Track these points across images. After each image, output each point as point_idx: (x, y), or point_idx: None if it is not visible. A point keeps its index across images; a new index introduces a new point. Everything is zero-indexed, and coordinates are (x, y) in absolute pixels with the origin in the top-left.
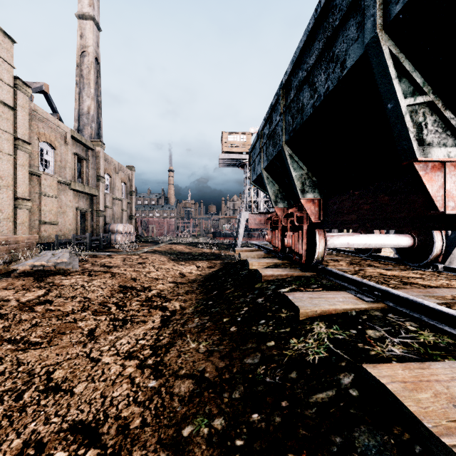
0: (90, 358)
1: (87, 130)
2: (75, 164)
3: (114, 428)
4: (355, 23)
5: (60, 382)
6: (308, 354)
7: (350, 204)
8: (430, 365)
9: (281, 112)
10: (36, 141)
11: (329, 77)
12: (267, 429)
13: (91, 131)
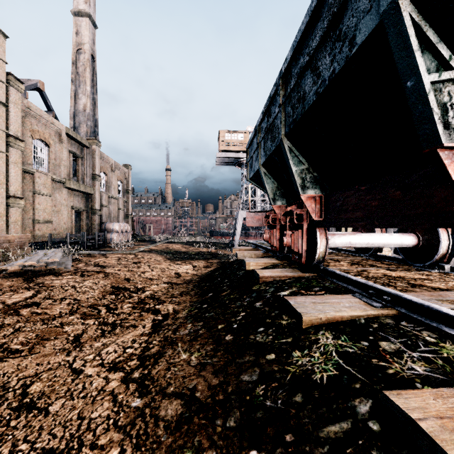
0: (72, 369)
1: (83, 128)
2: (70, 163)
3: None
4: None
5: (35, 397)
6: (314, 371)
7: (356, 201)
8: None
9: (280, 103)
10: (30, 138)
11: (335, 58)
12: None
13: (87, 129)
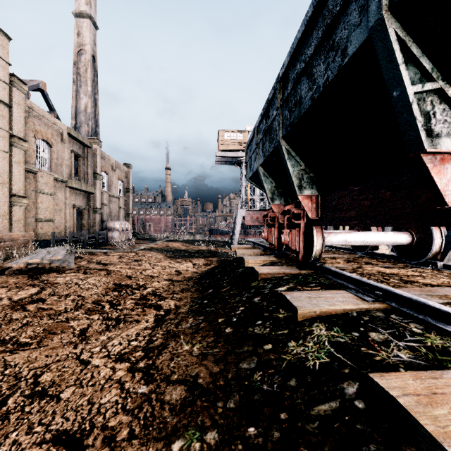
0: (80, 360)
1: (85, 128)
2: (72, 162)
3: (100, 440)
4: (357, 7)
5: (47, 386)
6: (307, 359)
7: (350, 200)
8: (443, 373)
9: (277, 106)
10: (32, 138)
11: (329, 66)
12: (265, 446)
13: (88, 129)
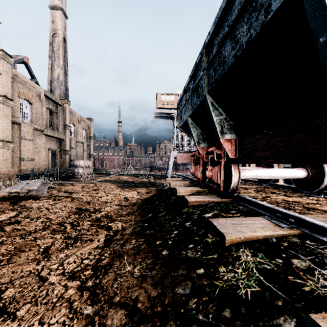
0: (40, 277)
1: (57, 91)
2: (48, 116)
3: None
4: None
5: (7, 302)
6: (239, 287)
7: (265, 142)
8: None
9: (204, 67)
10: (17, 98)
11: (252, 26)
12: None
13: (60, 92)
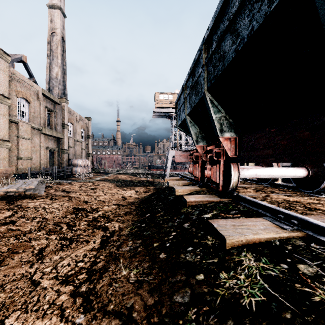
0: (32, 281)
1: (56, 90)
2: (46, 115)
3: None
4: None
5: None
6: (242, 296)
7: (266, 141)
8: None
9: (203, 63)
10: (15, 97)
11: (254, 17)
12: None
13: (58, 91)
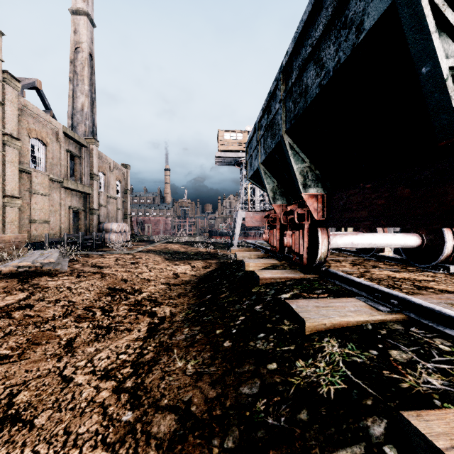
0: (62, 377)
1: (81, 128)
2: (68, 162)
3: None
4: None
5: (21, 408)
6: (320, 384)
7: (361, 199)
8: None
9: (280, 98)
10: (26, 137)
11: (340, 47)
12: None
13: (85, 128)
